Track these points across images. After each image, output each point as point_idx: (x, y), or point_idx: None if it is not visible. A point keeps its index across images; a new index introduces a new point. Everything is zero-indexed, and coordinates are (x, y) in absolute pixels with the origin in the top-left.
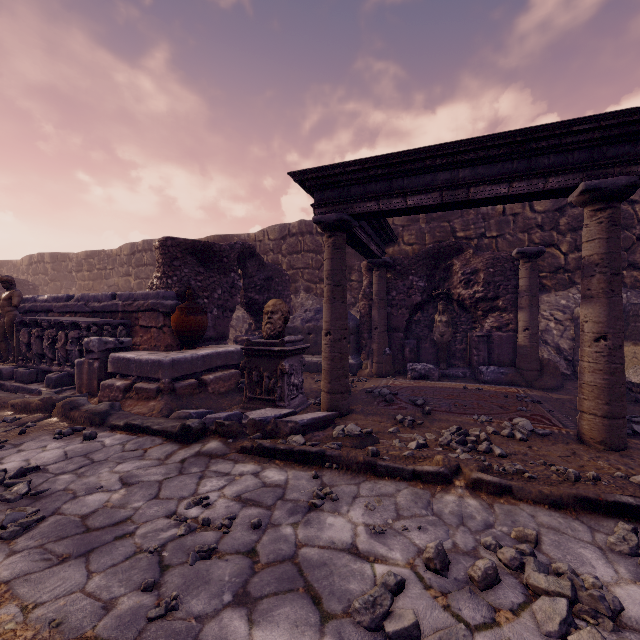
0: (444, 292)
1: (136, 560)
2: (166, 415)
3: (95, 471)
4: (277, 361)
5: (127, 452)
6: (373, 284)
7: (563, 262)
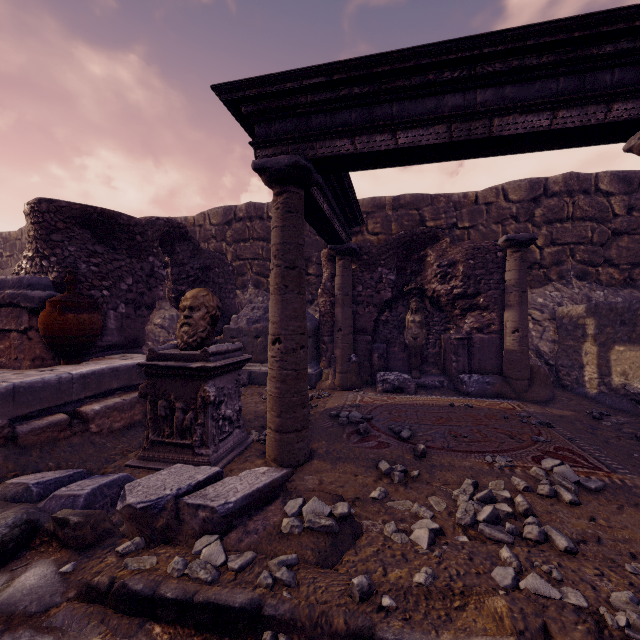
0: (418, 287)
1: None
2: None
3: None
4: (197, 384)
5: None
6: (336, 276)
7: (539, 257)
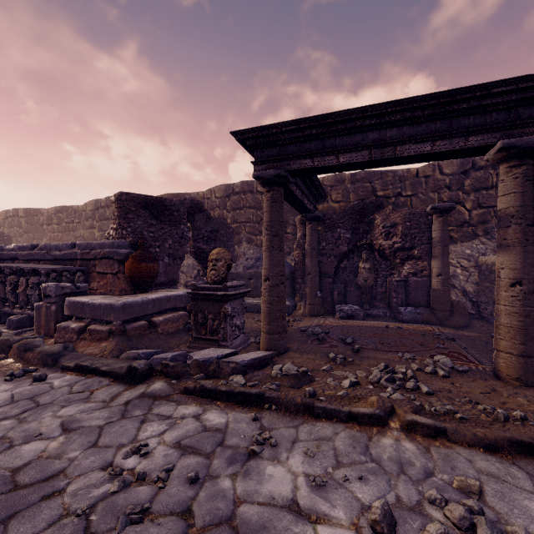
0: (367, 243)
1: (60, 527)
2: (116, 355)
3: (38, 416)
4: (220, 304)
5: (74, 394)
6: (306, 235)
7: (467, 217)
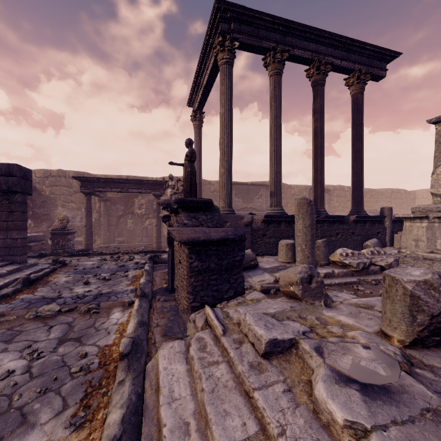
0: (131, 211)
1: None
2: None
3: None
4: (66, 236)
5: None
6: (101, 207)
7: None
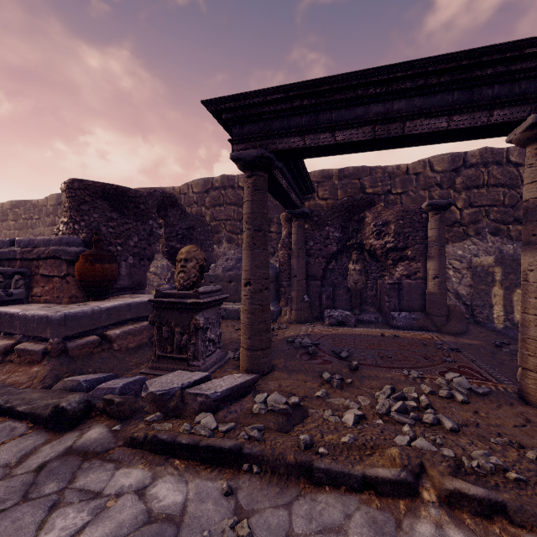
0: (358, 242)
1: None
2: (48, 385)
3: None
4: (190, 315)
5: None
6: (292, 234)
7: (459, 217)
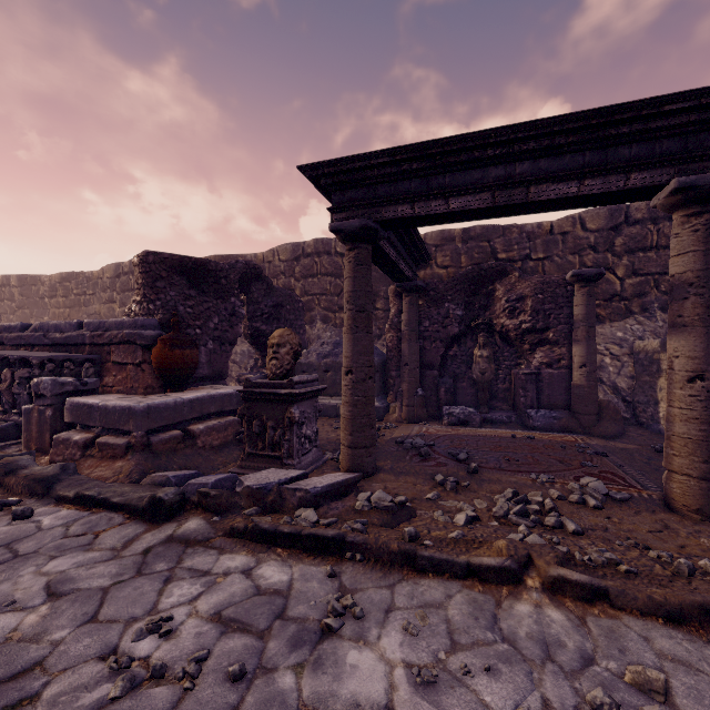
0: (485, 322)
1: None
2: (136, 480)
3: (13, 572)
4: (284, 407)
5: (70, 538)
6: (402, 312)
7: (619, 288)
